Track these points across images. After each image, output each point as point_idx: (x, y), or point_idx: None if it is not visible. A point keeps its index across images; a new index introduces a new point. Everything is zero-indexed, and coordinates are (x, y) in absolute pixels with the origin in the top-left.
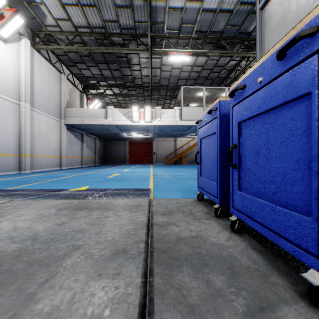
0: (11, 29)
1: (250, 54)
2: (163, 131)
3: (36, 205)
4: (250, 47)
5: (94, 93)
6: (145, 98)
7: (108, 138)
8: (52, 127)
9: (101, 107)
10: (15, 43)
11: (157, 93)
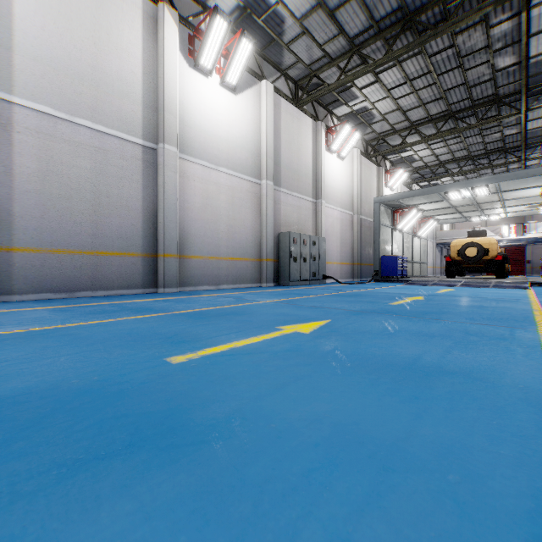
0: None
1: None
2: (540, 239)
3: None
4: None
5: None
6: None
7: None
8: (430, 247)
9: None
10: None
11: None
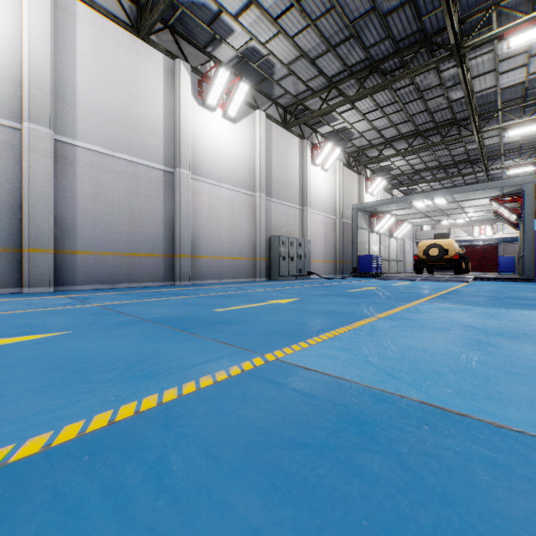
0: None
1: None
2: (508, 239)
3: None
4: None
5: None
6: None
7: None
8: (410, 246)
9: None
10: None
11: None
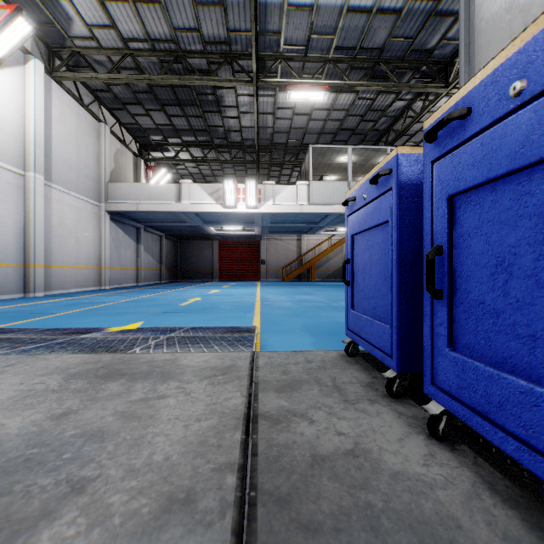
0: (8, 41)
1: (431, 88)
2: (279, 224)
3: (27, 366)
4: (431, 76)
5: (158, 158)
6: (248, 166)
7: (184, 235)
8: (83, 217)
9: (171, 182)
10: (17, 67)
11: (268, 158)
